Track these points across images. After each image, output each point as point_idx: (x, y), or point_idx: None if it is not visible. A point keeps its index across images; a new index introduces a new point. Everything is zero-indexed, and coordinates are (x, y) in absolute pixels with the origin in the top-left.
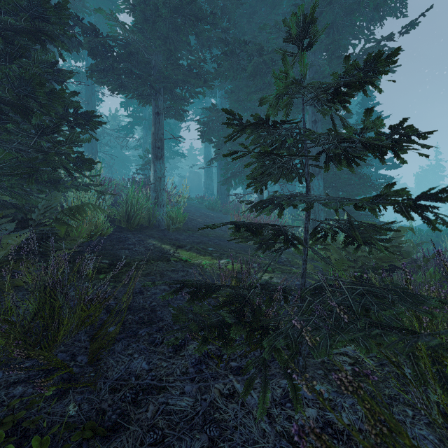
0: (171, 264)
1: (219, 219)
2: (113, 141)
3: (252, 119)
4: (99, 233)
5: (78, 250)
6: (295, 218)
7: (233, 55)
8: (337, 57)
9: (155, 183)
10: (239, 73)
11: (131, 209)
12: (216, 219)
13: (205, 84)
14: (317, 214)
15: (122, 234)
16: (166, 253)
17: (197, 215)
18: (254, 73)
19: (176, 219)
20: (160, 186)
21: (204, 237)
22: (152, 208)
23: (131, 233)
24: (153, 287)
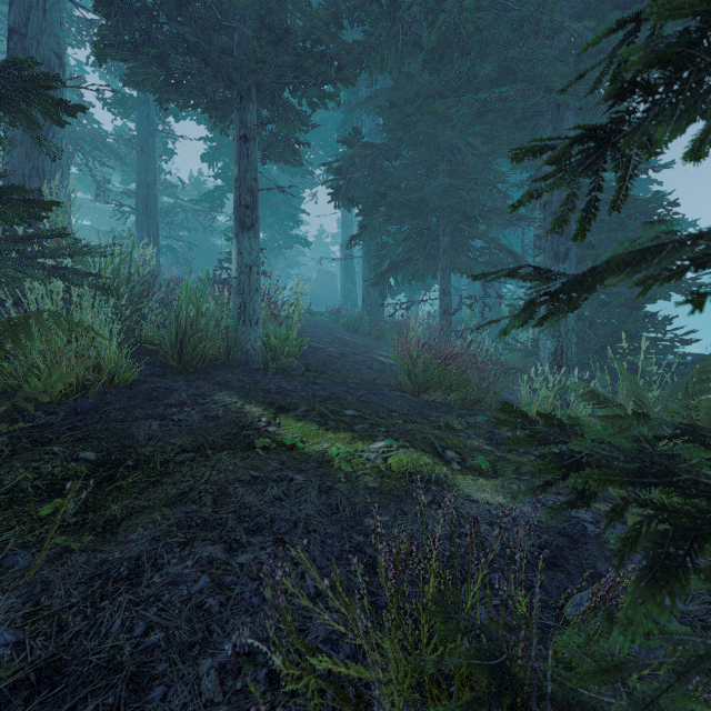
0: (254, 459)
1: (367, 349)
2: (195, 221)
3: (429, 159)
4: (101, 381)
5: (41, 422)
6: (500, 346)
7: (397, 11)
8: (615, 7)
9: (240, 278)
10: (407, 52)
11: (187, 329)
12: (361, 349)
13: (339, 73)
14: (564, 339)
15: (164, 381)
16: (251, 425)
17: (326, 341)
18: (438, 53)
19: (284, 349)
20: (250, 283)
21: (338, 386)
22: (234, 327)
23: (185, 379)
24: (180, 550)
